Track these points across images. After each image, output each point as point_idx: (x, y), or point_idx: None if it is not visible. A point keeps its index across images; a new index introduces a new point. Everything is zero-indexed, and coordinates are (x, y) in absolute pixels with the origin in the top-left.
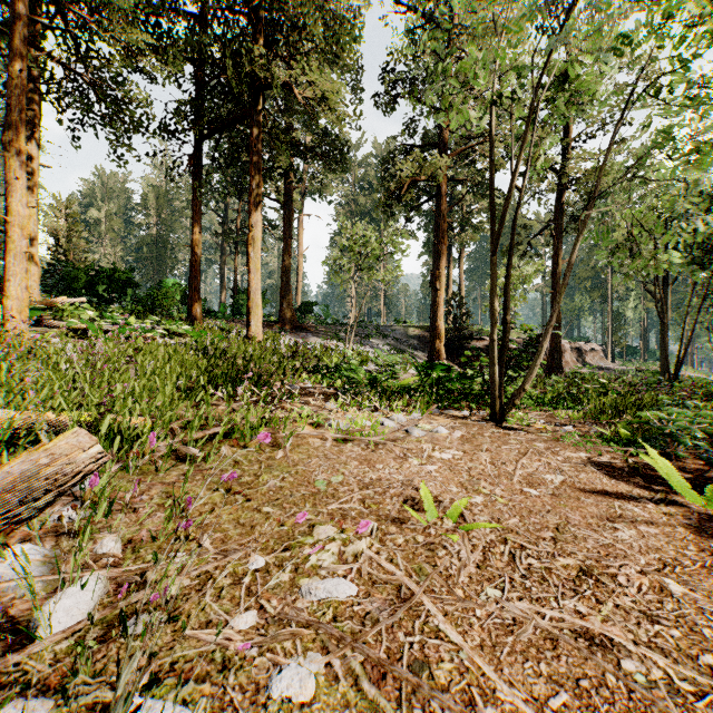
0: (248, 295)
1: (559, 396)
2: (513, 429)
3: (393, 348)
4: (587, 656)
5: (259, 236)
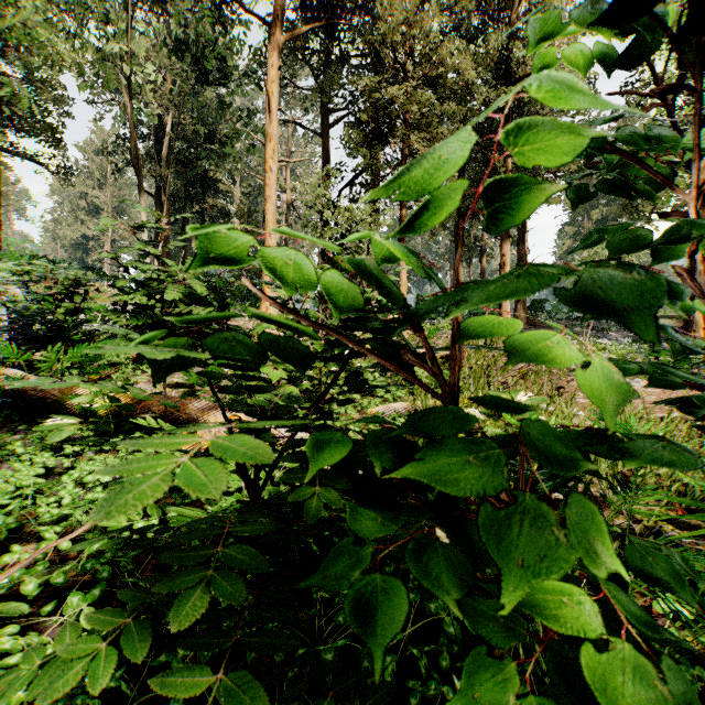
0: (500, 304)
1: None
2: None
3: (636, 340)
4: (662, 409)
5: (508, 261)
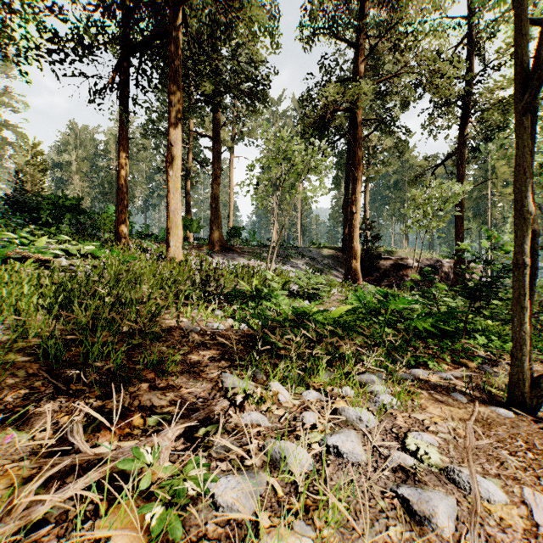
0: (167, 215)
1: None
2: None
3: (311, 267)
4: None
5: (178, 155)
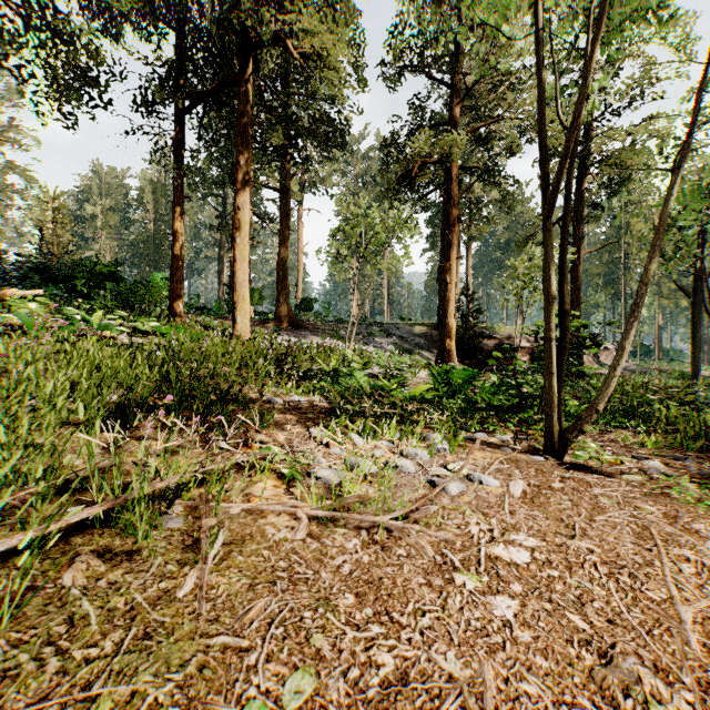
0: (234, 287)
1: (617, 410)
2: (581, 467)
3: (399, 347)
4: None
5: (245, 220)
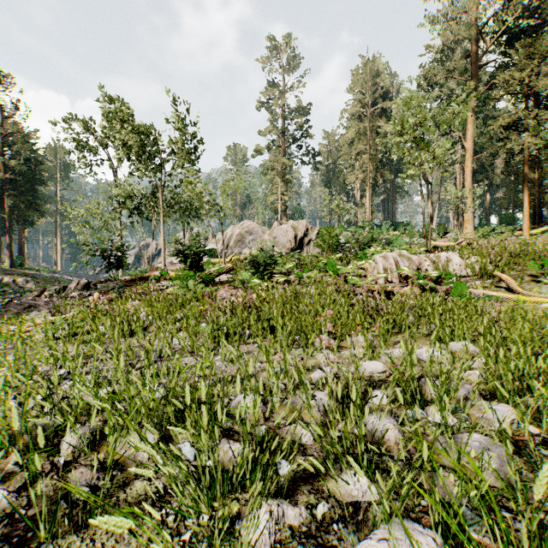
0: None
1: None
2: None
3: None
4: None
5: None
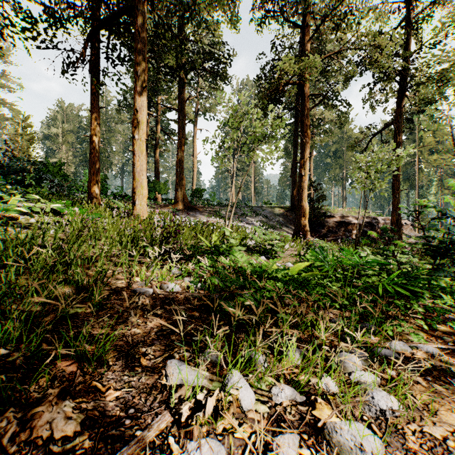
0: (133, 176)
1: None
2: None
3: (264, 223)
4: None
5: (143, 120)
